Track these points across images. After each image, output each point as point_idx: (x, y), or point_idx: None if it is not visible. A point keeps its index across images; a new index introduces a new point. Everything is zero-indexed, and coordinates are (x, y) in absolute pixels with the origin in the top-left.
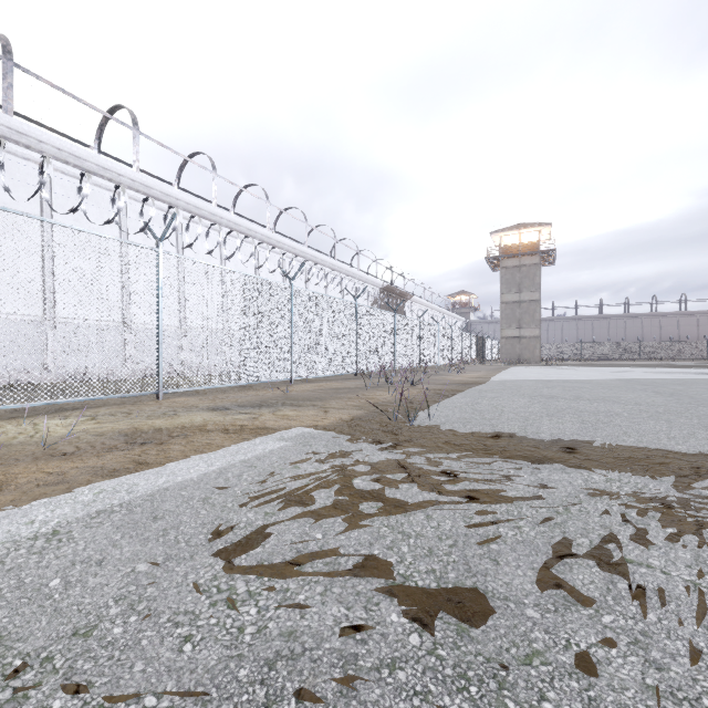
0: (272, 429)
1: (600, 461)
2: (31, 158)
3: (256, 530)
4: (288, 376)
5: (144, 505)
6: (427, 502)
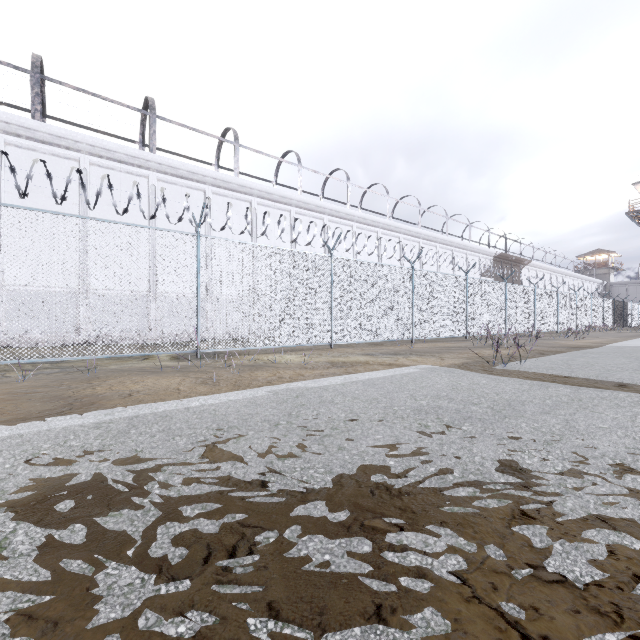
0: (409, 365)
1: (639, 391)
2: (247, 200)
3: (417, 390)
4: (409, 337)
5: (367, 381)
6: (499, 391)
